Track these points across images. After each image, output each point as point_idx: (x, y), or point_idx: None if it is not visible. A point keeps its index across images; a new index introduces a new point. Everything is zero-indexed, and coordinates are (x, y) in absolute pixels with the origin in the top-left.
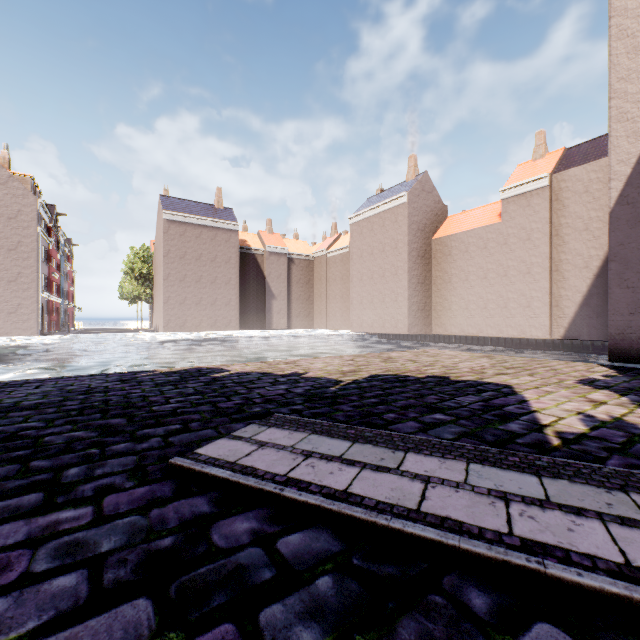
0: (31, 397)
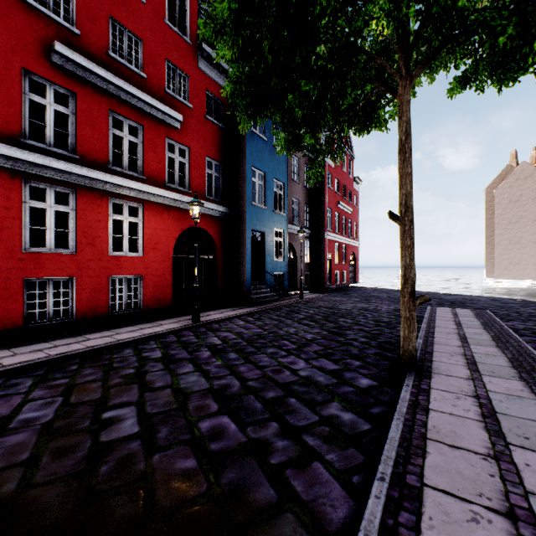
0: (448, 297)
